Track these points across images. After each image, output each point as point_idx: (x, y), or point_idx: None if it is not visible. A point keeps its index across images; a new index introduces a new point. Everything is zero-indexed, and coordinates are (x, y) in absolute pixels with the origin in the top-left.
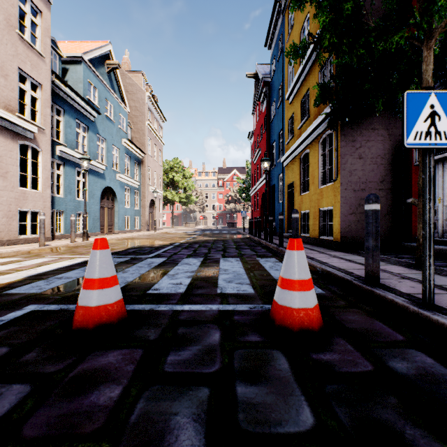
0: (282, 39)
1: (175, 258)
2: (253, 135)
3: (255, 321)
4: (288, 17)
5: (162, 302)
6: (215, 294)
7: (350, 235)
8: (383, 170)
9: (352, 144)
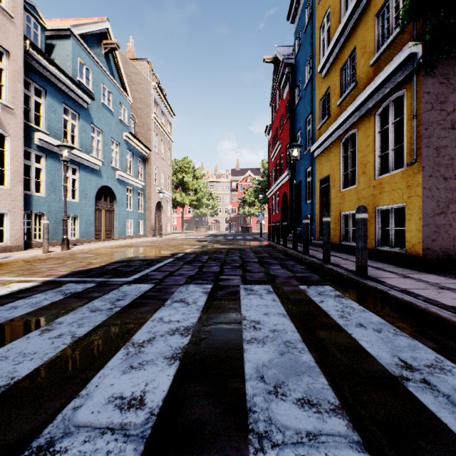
0: (312, 1)
1: (167, 285)
2: (270, 129)
3: None
4: None
5: None
6: None
7: (437, 246)
8: None
9: (440, 107)
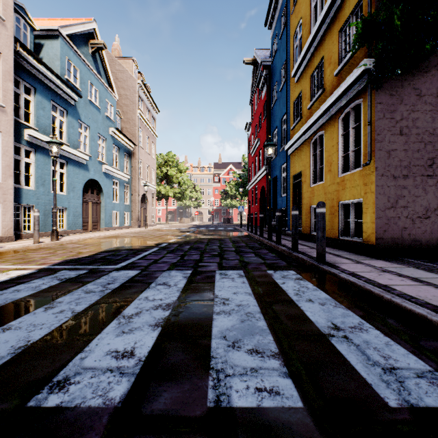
0: (286, 11)
1: (151, 271)
2: (250, 127)
3: None
4: None
5: None
6: (201, 417)
7: (388, 236)
8: (432, 149)
9: (391, 116)
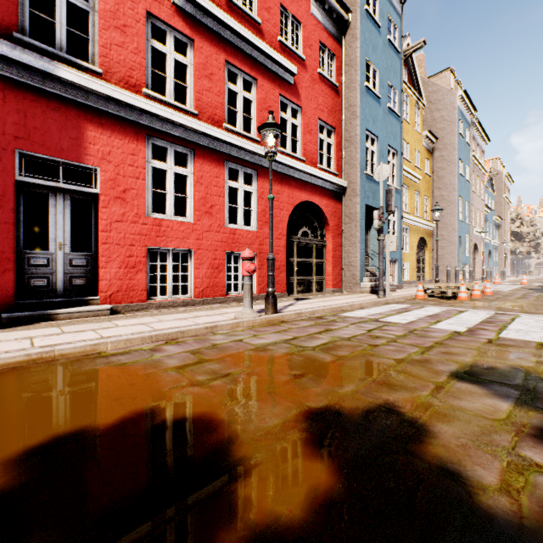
0: None
1: None
2: None
3: None
4: None
5: None
6: None
7: None
8: None
9: None
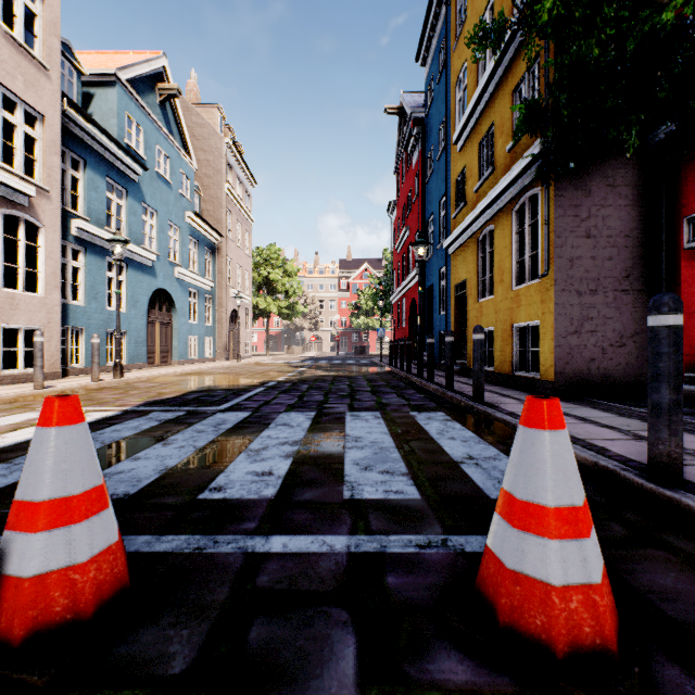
0: (446, 46)
1: (266, 413)
2: (395, 207)
3: (440, 595)
4: (455, 8)
5: (225, 528)
6: (339, 502)
7: (571, 369)
8: (629, 257)
9: (574, 213)
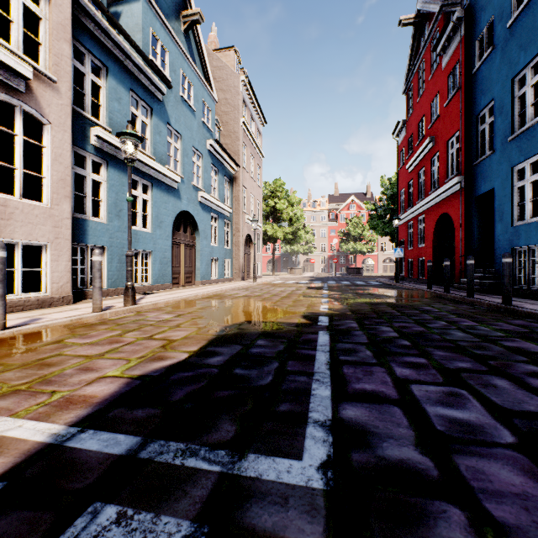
0: None
1: None
2: (403, 127)
3: None
4: None
5: None
6: None
7: None
8: None
9: None
